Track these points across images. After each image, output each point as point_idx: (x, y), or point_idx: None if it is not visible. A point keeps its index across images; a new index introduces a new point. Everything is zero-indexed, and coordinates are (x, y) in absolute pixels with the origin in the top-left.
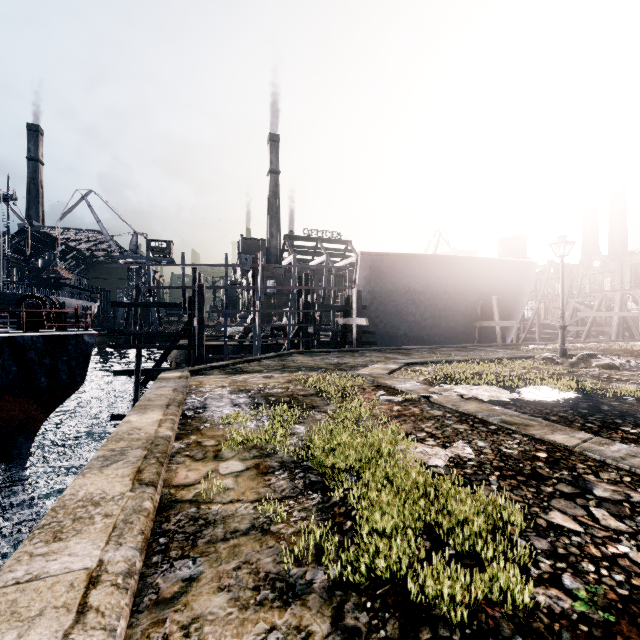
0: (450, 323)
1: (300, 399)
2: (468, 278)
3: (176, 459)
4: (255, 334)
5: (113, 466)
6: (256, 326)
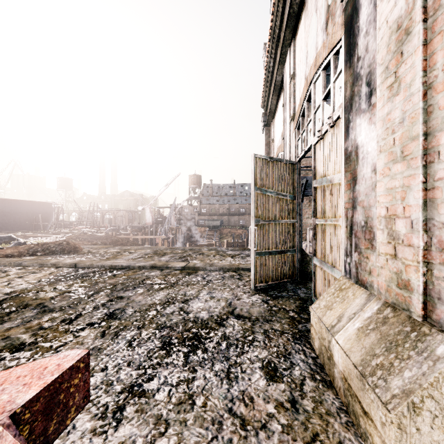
0: (22, 223)
1: None
2: (30, 208)
3: None
4: None
5: None
6: None
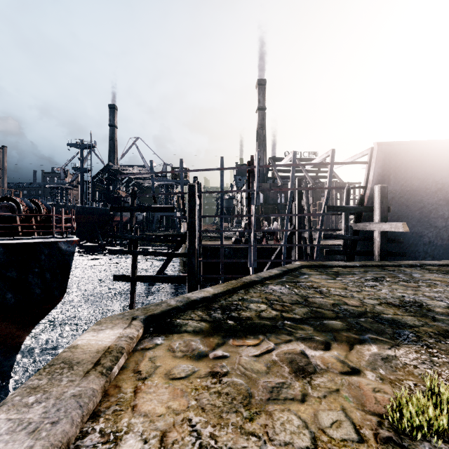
0: None
1: None
2: None
3: None
4: (250, 239)
5: None
6: (251, 231)
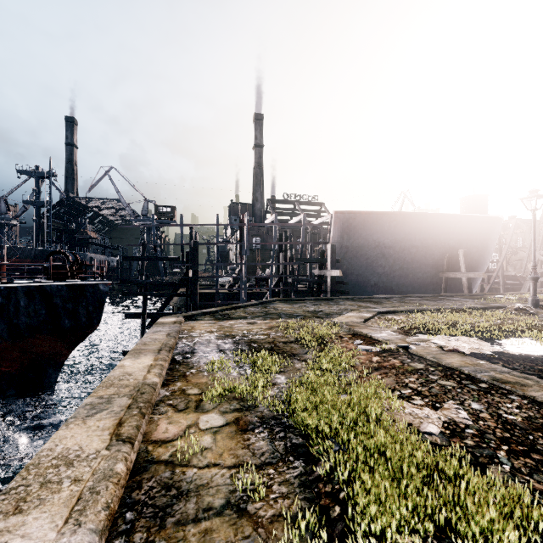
0: (417, 274)
1: (280, 346)
2: (435, 233)
3: (159, 408)
4: (242, 284)
5: (97, 416)
6: (242, 277)
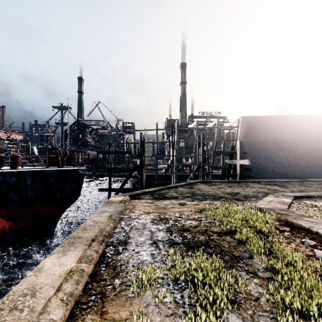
0: (308, 163)
1: (216, 240)
2: None
3: None
4: (173, 169)
5: None
6: (174, 164)
